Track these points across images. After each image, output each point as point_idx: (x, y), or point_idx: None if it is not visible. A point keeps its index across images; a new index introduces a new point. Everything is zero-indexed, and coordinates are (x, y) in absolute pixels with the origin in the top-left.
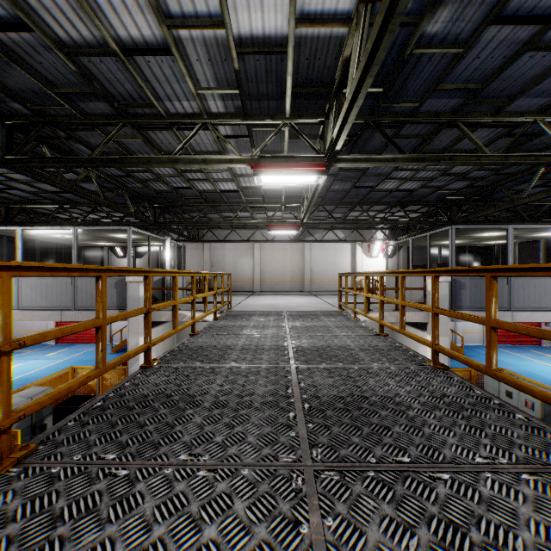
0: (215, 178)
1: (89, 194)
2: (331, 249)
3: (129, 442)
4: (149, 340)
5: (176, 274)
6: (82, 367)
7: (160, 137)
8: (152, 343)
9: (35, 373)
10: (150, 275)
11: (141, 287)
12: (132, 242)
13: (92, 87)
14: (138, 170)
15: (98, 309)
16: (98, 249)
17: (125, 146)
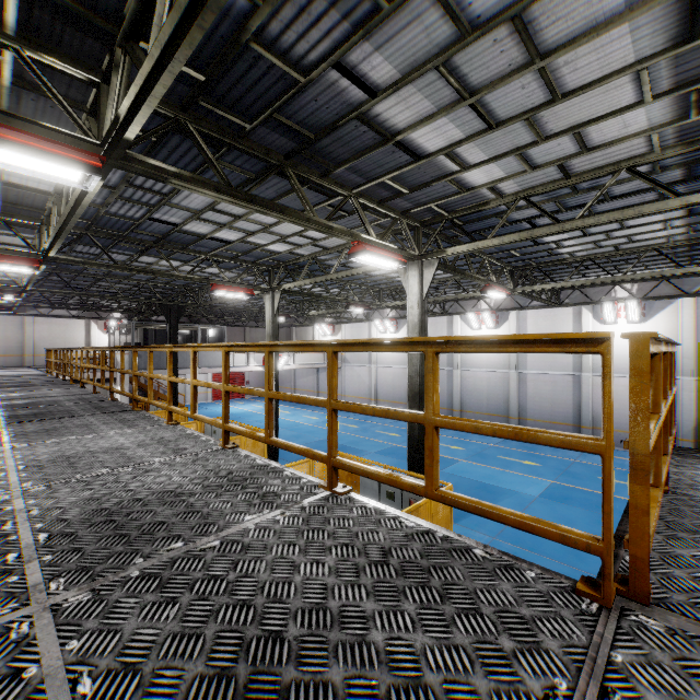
0: None
1: None
2: (62, 324)
3: None
4: None
5: None
6: None
7: None
8: None
9: None
10: None
11: None
12: None
13: None
14: None
15: None
16: None
17: None
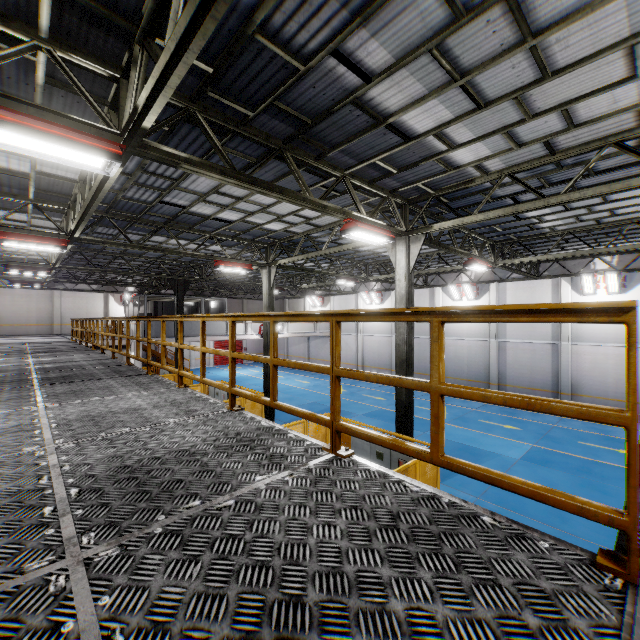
0: None
1: None
2: (84, 297)
3: None
4: None
5: None
6: None
7: None
8: None
9: None
10: None
11: None
12: None
13: None
14: None
15: None
16: None
17: None
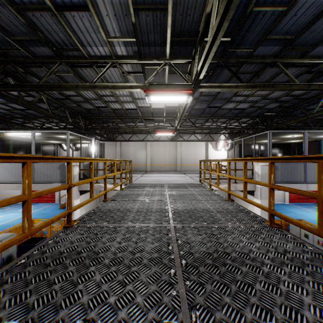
0: (122, 101)
1: (41, 110)
2: (193, 145)
3: (35, 304)
4: (70, 207)
5: (93, 160)
6: (37, 219)
7: (85, 72)
8: (73, 209)
9: (11, 221)
10: (71, 161)
11: (75, 169)
12: (71, 141)
13: (37, 35)
14: (73, 95)
15: (24, 187)
16: (52, 145)
17: (63, 79)
